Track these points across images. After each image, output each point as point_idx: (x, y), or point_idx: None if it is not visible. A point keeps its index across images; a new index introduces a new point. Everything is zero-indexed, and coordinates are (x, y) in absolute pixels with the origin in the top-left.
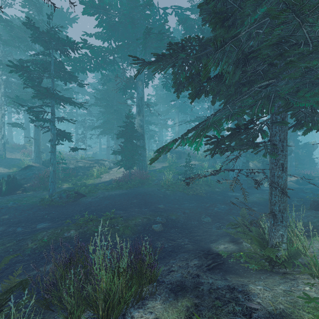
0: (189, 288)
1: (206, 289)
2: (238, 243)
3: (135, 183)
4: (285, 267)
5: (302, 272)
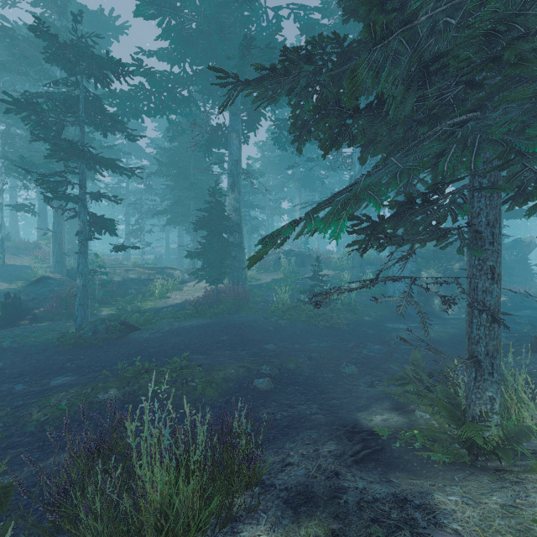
0: (320, 499)
1: (352, 501)
2: (407, 413)
3: (226, 307)
4: (498, 458)
5: (534, 470)
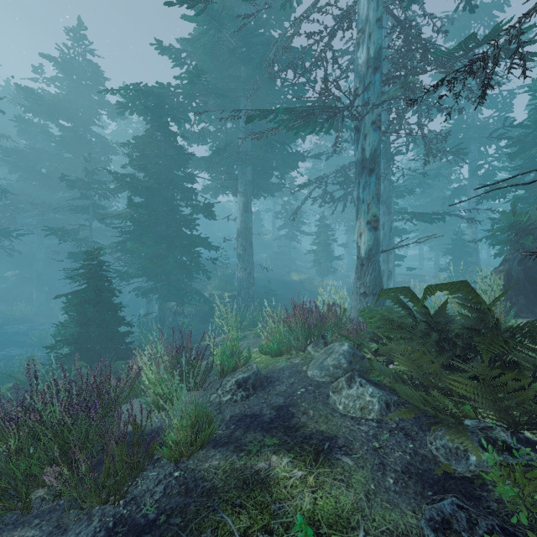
0: None
1: None
2: None
3: None
4: None
5: None
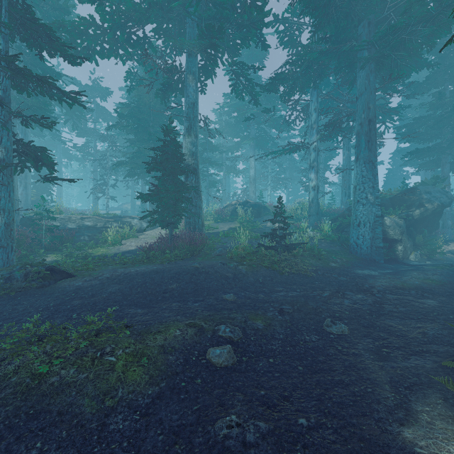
0: None
1: None
2: None
3: (181, 253)
4: None
5: None
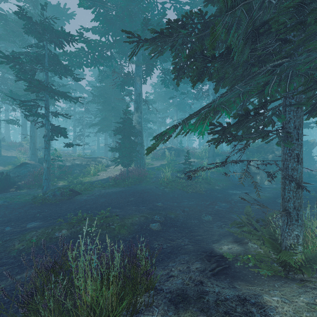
0: (191, 298)
1: (212, 300)
2: (243, 244)
3: (133, 180)
4: (302, 273)
5: None
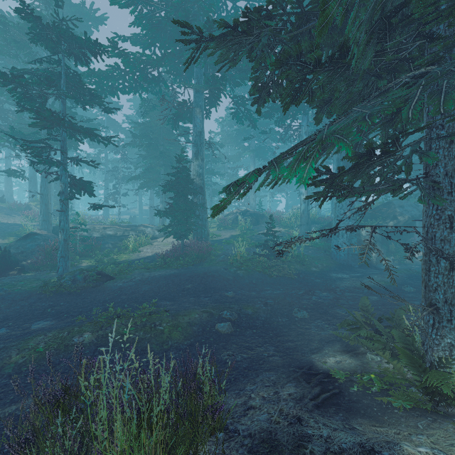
0: (285, 448)
1: (318, 451)
2: (358, 355)
3: (191, 259)
4: None
5: None
